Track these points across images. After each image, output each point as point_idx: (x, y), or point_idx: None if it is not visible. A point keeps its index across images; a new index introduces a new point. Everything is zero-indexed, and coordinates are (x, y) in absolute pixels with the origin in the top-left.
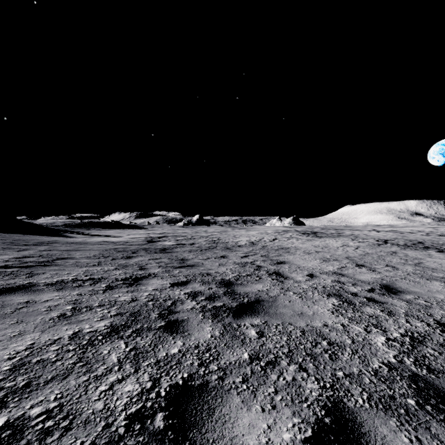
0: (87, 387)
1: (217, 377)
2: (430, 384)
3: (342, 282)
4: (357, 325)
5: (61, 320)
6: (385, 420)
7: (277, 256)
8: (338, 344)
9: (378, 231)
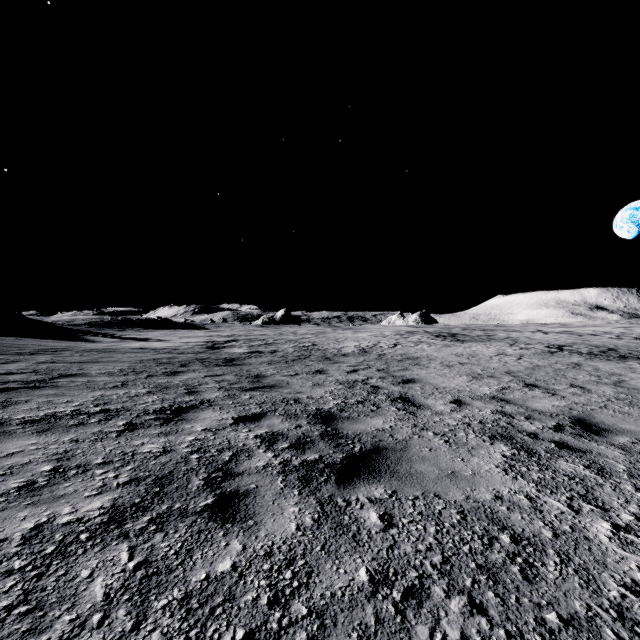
0: None
1: (305, 639)
2: None
3: (509, 414)
4: (554, 497)
5: (21, 497)
6: None
7: (402, 370)
8: (531, 540)
9: (545, 332)
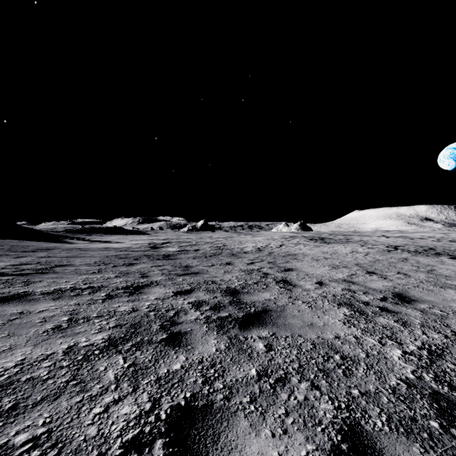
0: (80, 409)
1: (222, 397)
2: (452, 403)
3: (353, 290)
4: (371, 337)
5: (56, 333)
6: (408, 446)
7: (285, 262)
8: (352, 358)
9: (388, 236)
